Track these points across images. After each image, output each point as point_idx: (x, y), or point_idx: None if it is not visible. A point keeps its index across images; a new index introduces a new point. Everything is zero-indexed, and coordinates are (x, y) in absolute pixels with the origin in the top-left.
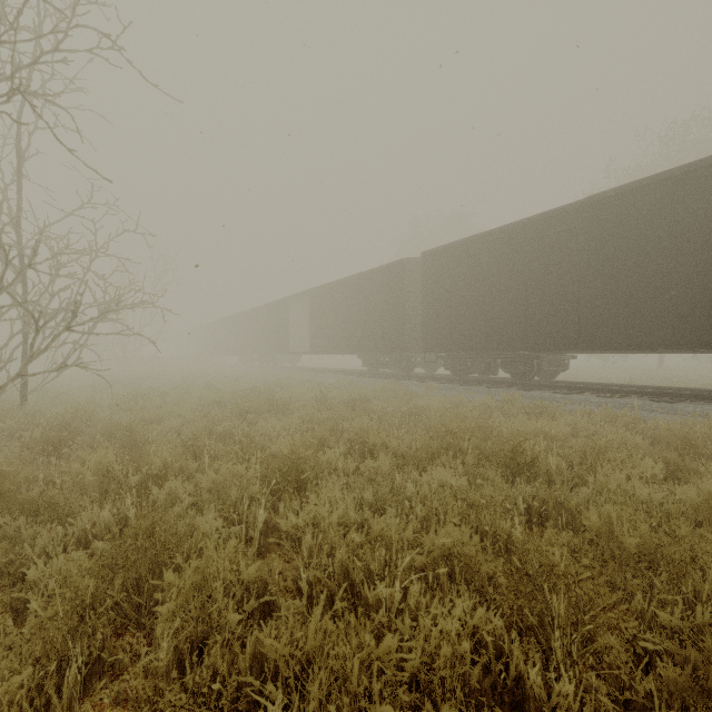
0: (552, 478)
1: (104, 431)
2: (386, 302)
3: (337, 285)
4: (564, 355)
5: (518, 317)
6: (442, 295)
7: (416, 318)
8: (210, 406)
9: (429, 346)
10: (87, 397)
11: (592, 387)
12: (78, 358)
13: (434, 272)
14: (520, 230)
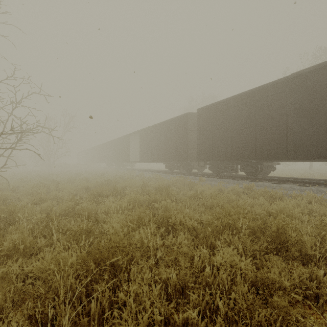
0: (307, 252)
1: (0, 210)
2: (178, 135)
3: (153, 127)
4: (273, 162)
5: (251, 142)
6: (208, 131)
7: (193, 143)
8: (81, 191)
9: (201, 158)
10: (16, 185)
11: (293, 180)
12: (5, 164)
13: (203, 119)
14: (251, 94)
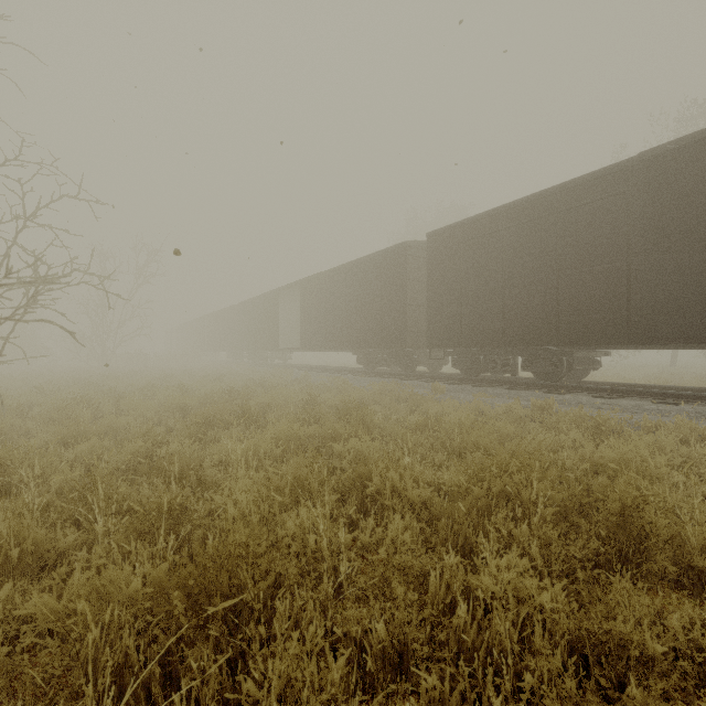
0: (693, 563)
1: None
2: (385, 291)
3: (330, 274)
4: (595, 351)
5: (547, 305)
6: (451, 281)
7: (419, 310)
8: (171, 414)
9: (436, 341)
10: (27, 402)
11: (641, 390)
12: None
13: (441, 255)
14: (548, 201)
